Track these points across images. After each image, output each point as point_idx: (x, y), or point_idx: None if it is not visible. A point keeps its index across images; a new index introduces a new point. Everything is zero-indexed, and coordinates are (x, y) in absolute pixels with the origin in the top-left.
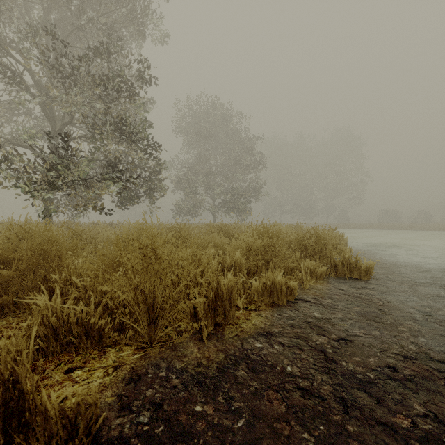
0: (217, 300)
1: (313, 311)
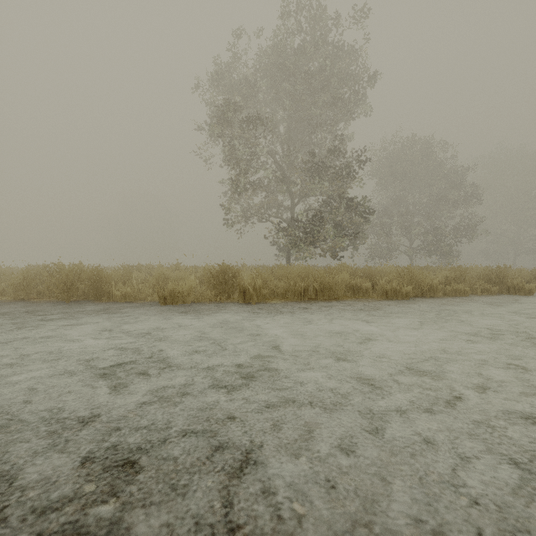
0: (431, 288)
1: (475, 298)
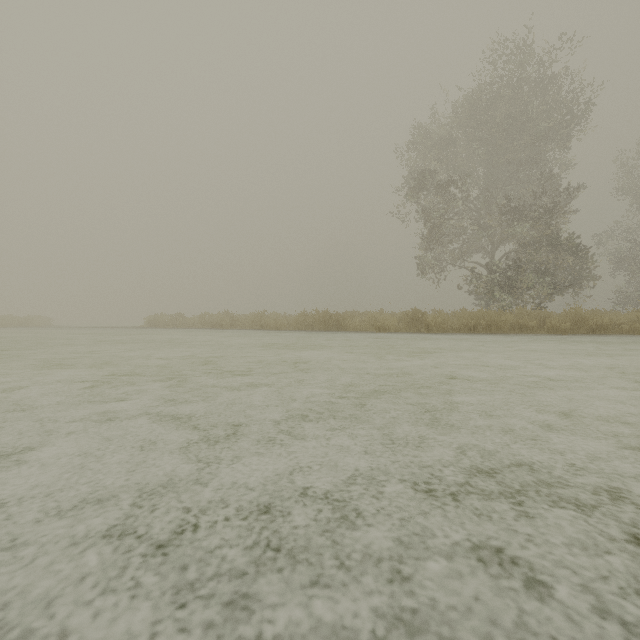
0: (601, 327)
1: None
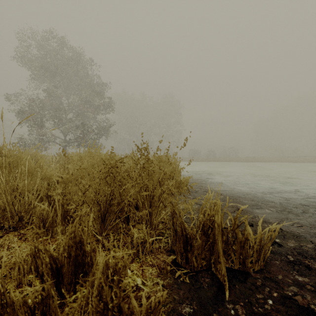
0: None
1: None
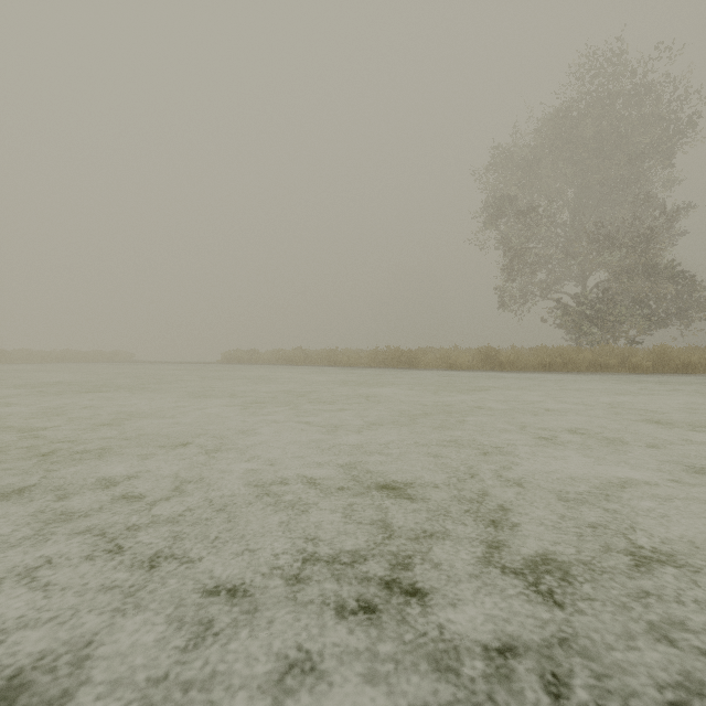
0: (689, 365)
1: None
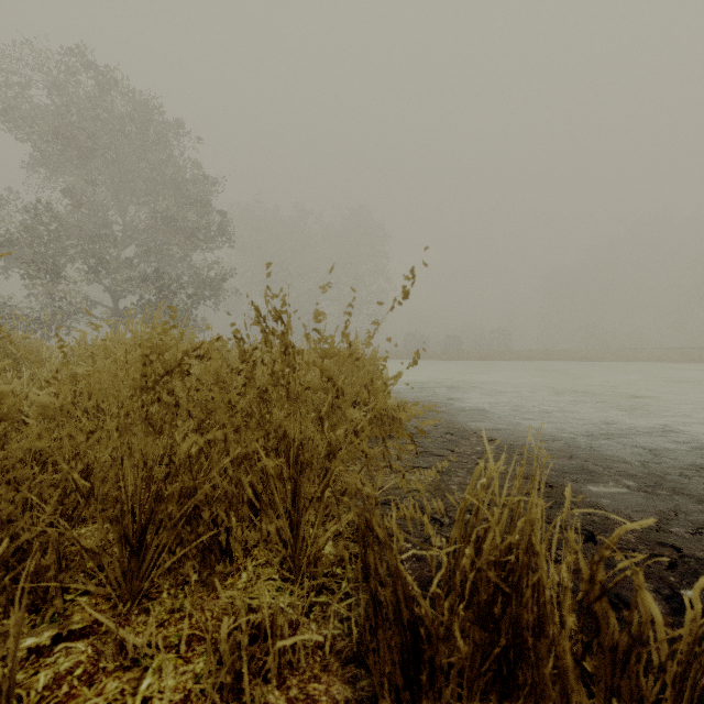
0: None
1: None
